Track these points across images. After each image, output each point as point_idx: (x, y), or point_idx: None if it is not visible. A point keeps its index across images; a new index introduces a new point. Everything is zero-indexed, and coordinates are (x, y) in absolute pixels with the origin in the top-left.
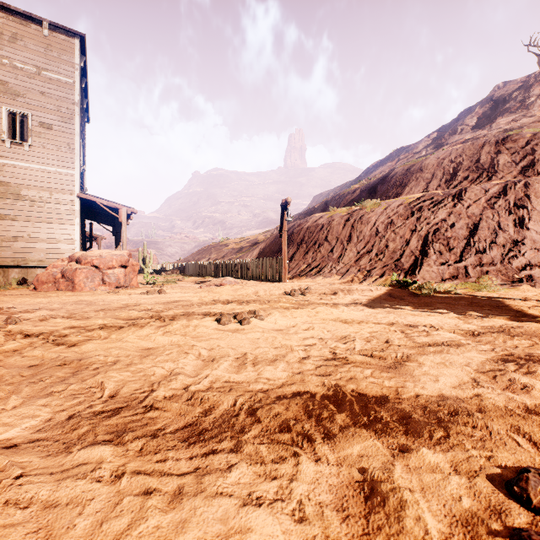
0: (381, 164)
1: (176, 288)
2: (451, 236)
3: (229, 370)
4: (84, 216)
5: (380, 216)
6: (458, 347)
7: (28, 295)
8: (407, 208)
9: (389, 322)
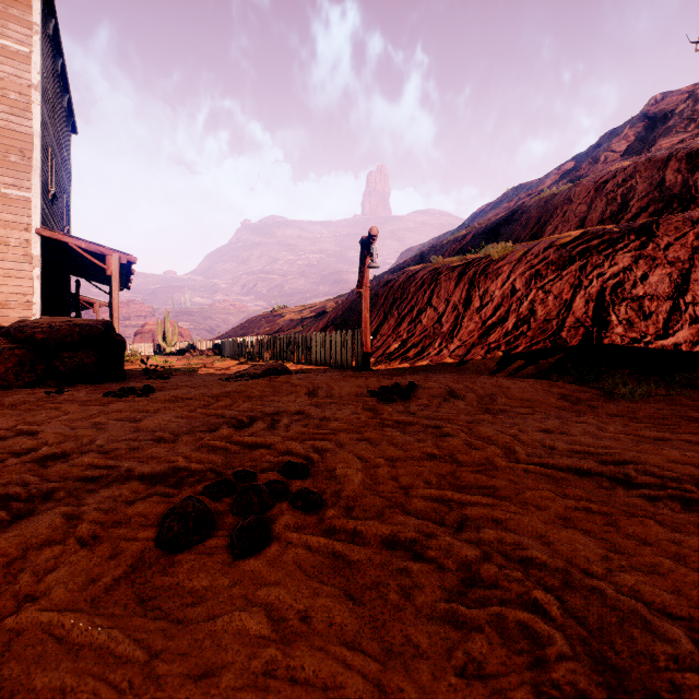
0: (493, 208)
1: (187, 380)
2: (645, 295)
3: None
4: (65, 270)
5: (517, 265)
6: None
7: None
8: (562, 252)
9: None
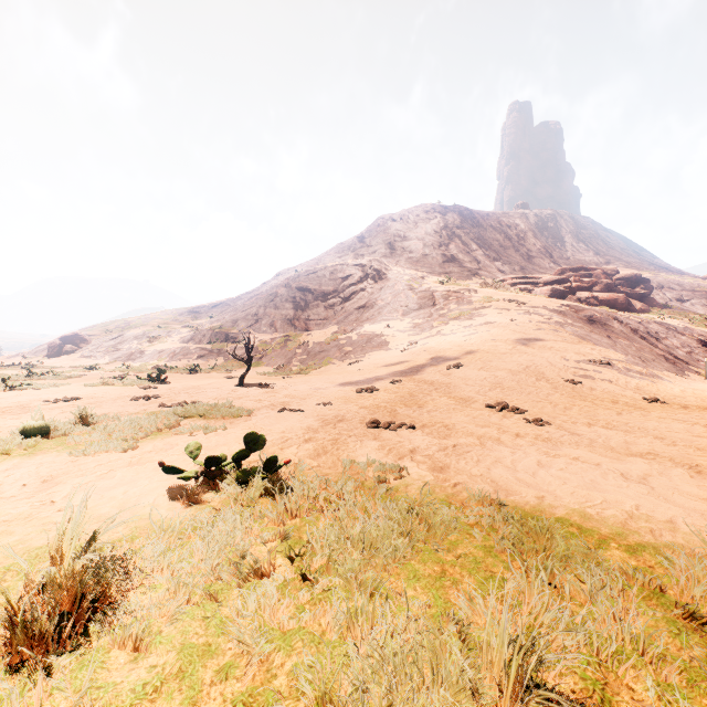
0: None
1: None
2: None
3: None
4: None
5: None
6: None
7: None
8: None
9: None
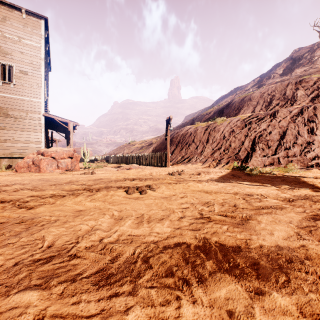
0: (226, 97)
1: (102, 170)
2: (269, 139)
3: (132, 226)
4: (48, 127)
5: (226, 127)
6: (282, 209)
7: (11, 175)
8: (242, 122)
9: (234, 192)
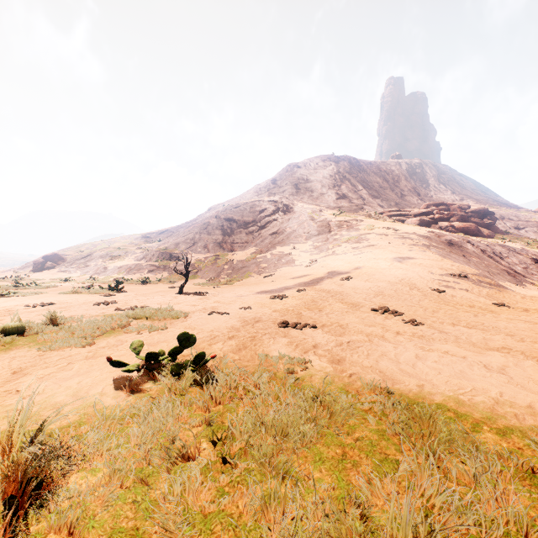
0: None
1: None
2: None
3: None
4: None
5: None
6: None
7: None
8: None
9: None
